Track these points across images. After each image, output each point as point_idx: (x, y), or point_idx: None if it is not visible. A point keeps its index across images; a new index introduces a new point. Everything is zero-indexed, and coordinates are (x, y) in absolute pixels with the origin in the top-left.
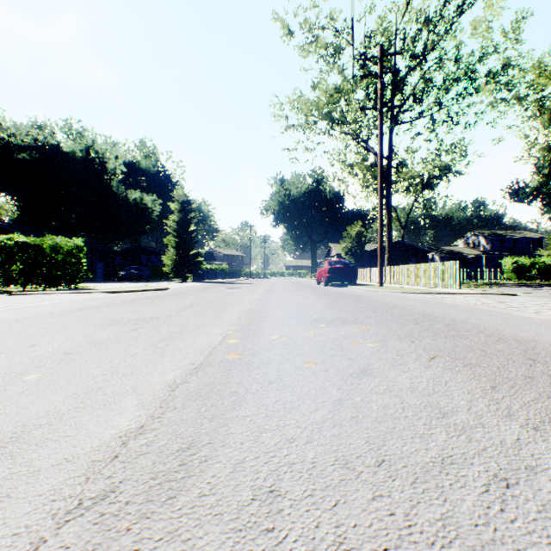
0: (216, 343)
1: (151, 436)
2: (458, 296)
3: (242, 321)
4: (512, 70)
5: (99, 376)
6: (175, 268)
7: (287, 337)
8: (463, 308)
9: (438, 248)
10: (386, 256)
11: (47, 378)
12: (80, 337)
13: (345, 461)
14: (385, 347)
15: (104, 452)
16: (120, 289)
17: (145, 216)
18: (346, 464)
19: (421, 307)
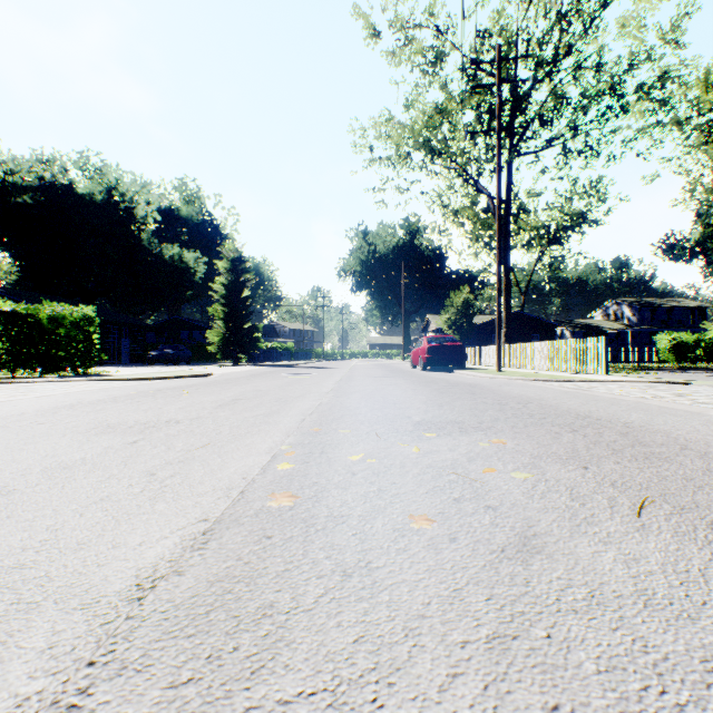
0: (257, 471)
1: None
2: (612, 386)
3: (305, 427)
4: (672, 83)
5: (9, 556)
6: (223, 346)
7: (376, 459)
8: (631, 405)
9: (569, 321)
10: (504, 330)
11: None
12: (36, 459)
13: None
14: (543, 479)
15: None
16: (144, 376)
17: (185, 279)
18: None
19: (568, 403)
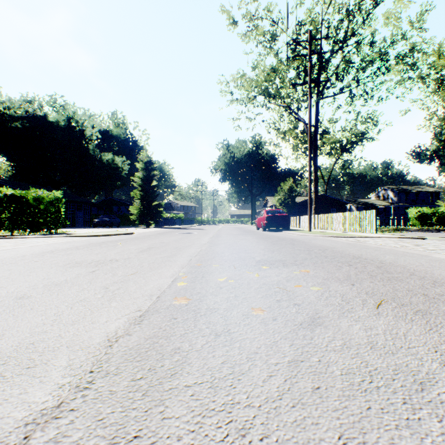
0: (166, 286)
1: (65, 424)
2: (378, 240)
3: (192, 263)
4: (417, 53)
5: (38, 327)
6: (140, 216)
7: (234, 280)
8: (386, 251)
9: (355, 200)
10: (313, 206)
11: None
12: (39, 280)
13: None
14: (328, 291)
15: None
16: (92, 234)
17: (116, 174)
18: None
19: (349, 250)
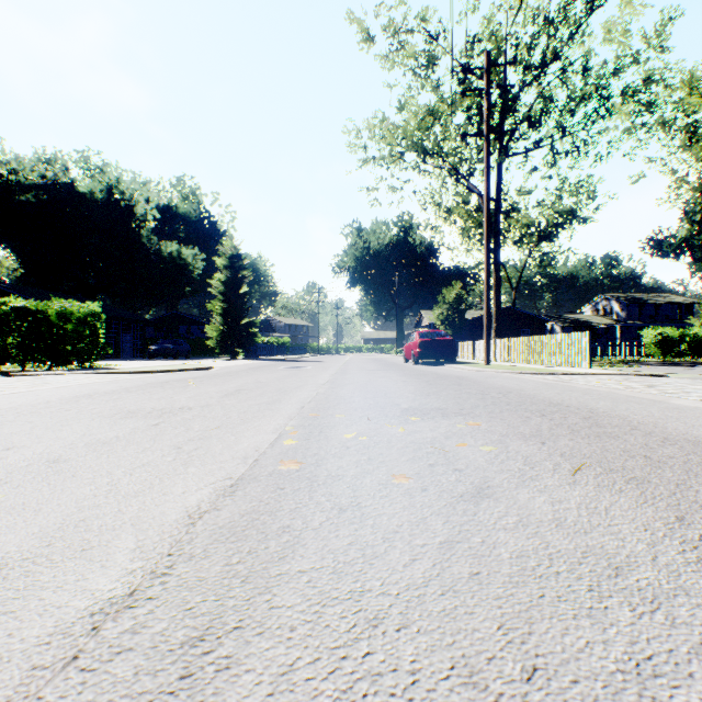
0: (266, 446)
1: (143, 614)
2: (591, 378)
3: (305, 412)
4: (656, 86)
5: (87, 499)
6: (221, 341)
7: (367, 437)
8: (602, 394)
9: (559, 316)
10: (494, 325)
11: (8, 502)
12: (77, 437)
13: (469, 668)
14: (505, 451)
15: (56, 648)
16: (149, 369)
17: (183, 275)
18: (471, 676)
19: (545, 393)
